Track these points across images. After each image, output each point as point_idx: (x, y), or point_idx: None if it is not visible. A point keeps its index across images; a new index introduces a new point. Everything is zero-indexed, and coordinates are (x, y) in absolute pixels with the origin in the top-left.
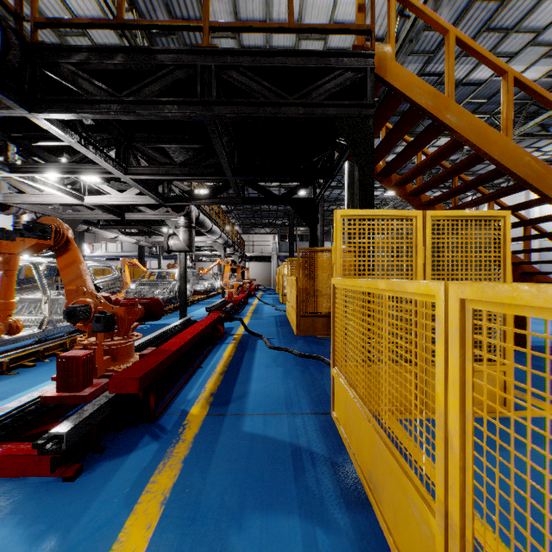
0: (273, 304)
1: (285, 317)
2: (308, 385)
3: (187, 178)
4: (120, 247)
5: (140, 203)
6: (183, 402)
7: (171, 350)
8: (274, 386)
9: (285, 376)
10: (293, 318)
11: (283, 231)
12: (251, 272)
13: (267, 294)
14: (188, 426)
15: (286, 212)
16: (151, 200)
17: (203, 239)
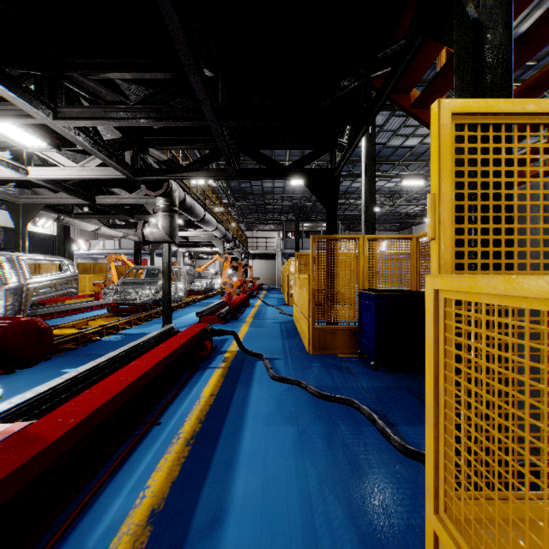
0: (278, 305)
1: (292, 324)
2: (345, 484)
3: (164, 144)
4: (118, 244)
5: (101, 176)
6: (79, 548)
7: (57, 431)
8: (280, 486)
9: (300, 451)
10: (304, 328)
11: (288, 227)
12: (254, 270)
13: (271, 294)
14: None
15: (292, 206)
16: (116, 173)
17: (198, 232)
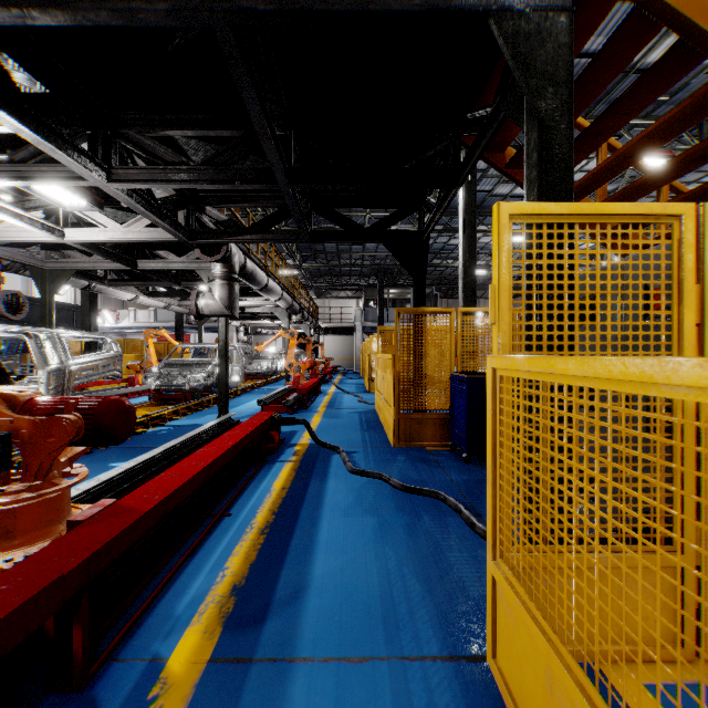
0: (357, 392)
1: (373, 414)
2: (425, 565)
3: (223, 202)
4: (153, 315)
5: (150, 239)
6: (170, 613)
7: (147, 504)
8: (359, 567)
9: (380, 538)
10: (387, 418)
11: (369, 294)
12: (327, 348)
13: (349, 378)
14: (157, 706)
15: (374, 268)
16: (167, 235)
17: (258, 302)
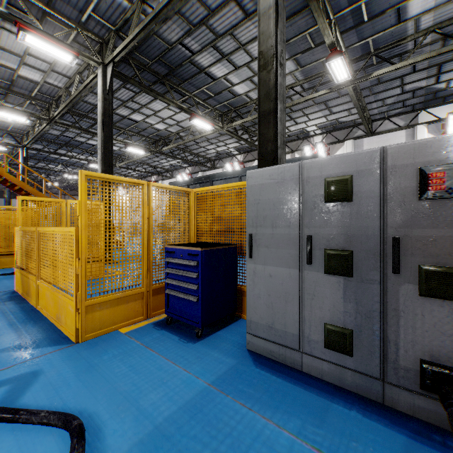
0: None
1: None
2: None
3: None
4: None
5: None
6: None
7: None
8: None
9: None
10: None
11: None
12: None
13: None
14: None
15: None
16: None
17: None
